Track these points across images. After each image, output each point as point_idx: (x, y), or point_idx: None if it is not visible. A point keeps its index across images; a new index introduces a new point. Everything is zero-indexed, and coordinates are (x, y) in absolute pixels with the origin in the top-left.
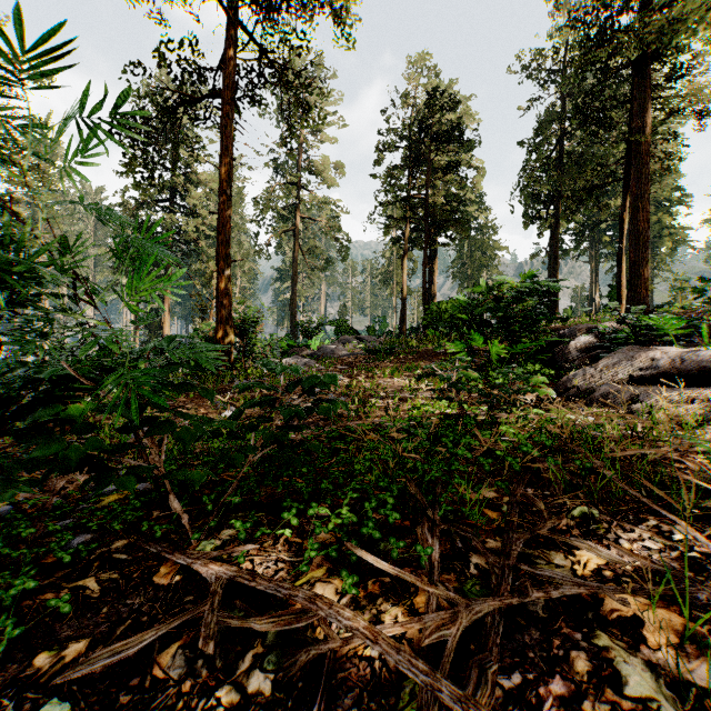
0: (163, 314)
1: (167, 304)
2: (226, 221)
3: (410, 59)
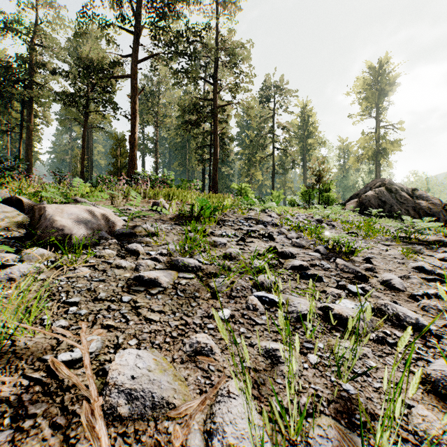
0: None
1: None
2: None
3: None
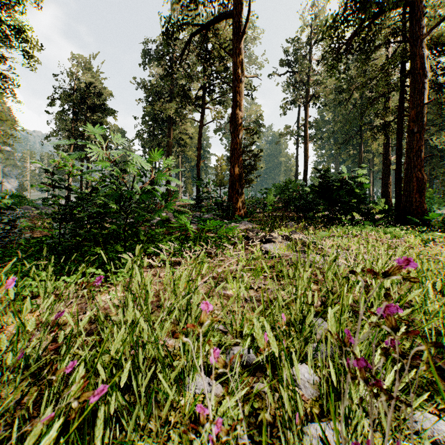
0: None
1: None
2: None
3: (73, 54)
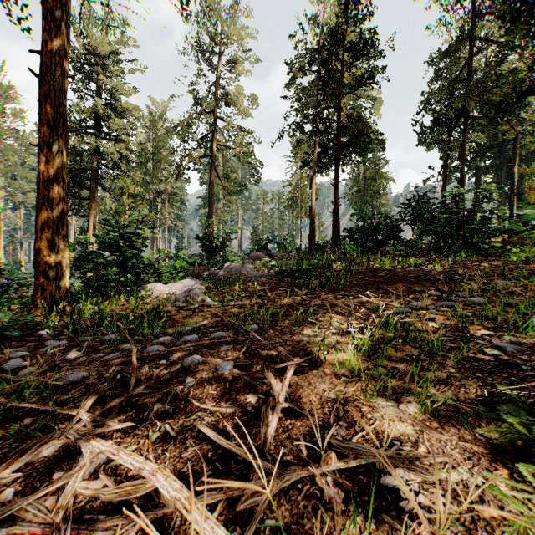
0: (88, 233)
1: (91, 223)
2: (52, 63)
3: None
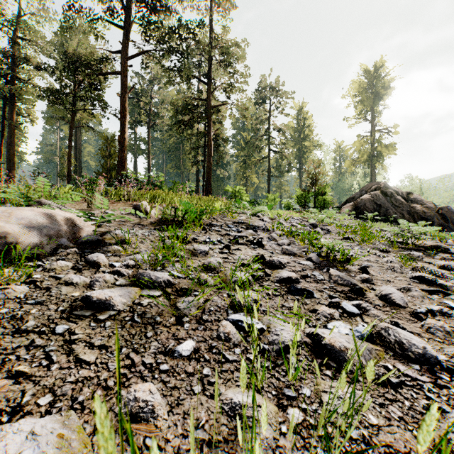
0: None
1: None
2: None
3: None
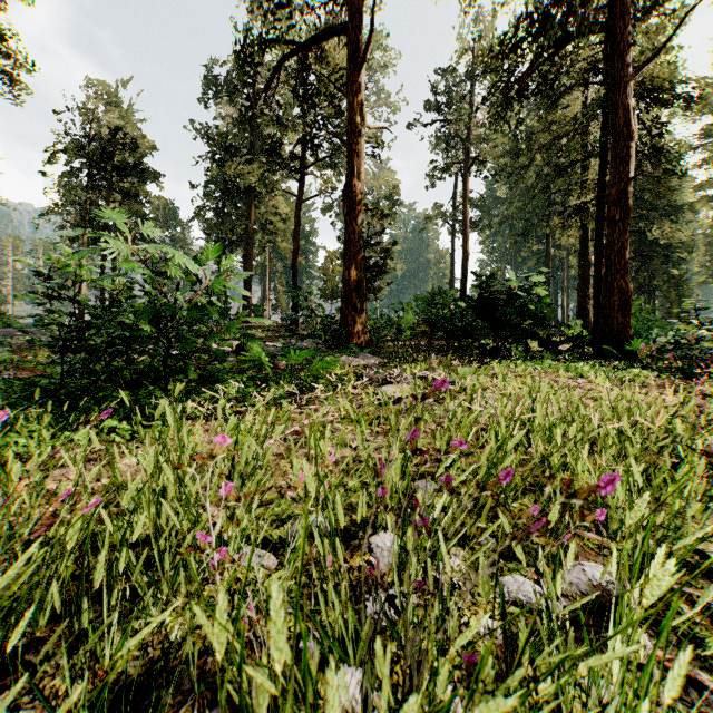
0: None
1: None
2: None
3: (89, 80)
